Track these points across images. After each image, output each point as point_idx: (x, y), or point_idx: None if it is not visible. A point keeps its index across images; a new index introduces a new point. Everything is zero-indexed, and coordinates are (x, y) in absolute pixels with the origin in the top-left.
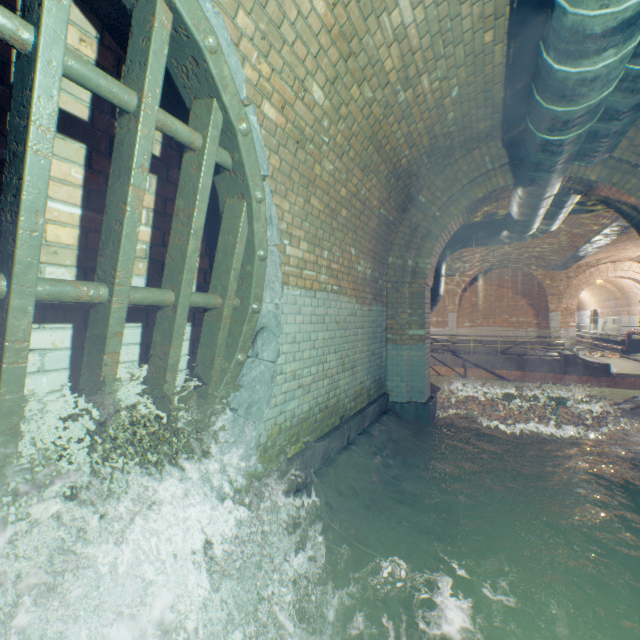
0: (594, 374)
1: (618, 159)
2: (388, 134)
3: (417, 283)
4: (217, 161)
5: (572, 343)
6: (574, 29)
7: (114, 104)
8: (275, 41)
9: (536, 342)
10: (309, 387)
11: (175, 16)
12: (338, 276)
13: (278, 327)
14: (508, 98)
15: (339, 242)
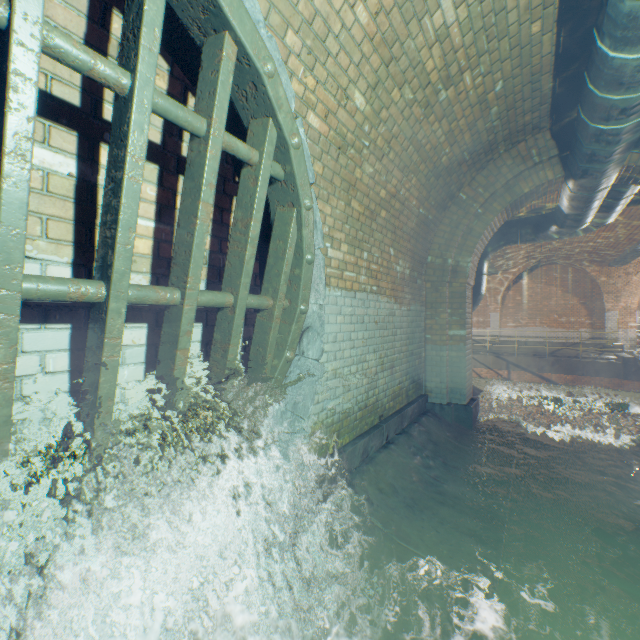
0: None
1: None
2: (428, 133)
3: (457, 282)
4: (271, 174)
5: (632, 345)
6: (632, 15)
7: (188, 131)
8: (320, 55)
9: (589, 344)
10: (349, 385)
11: (239, 48)
12: (377, 277)
13: (322, 327)
14: (557, 88)
15: (378, 243)
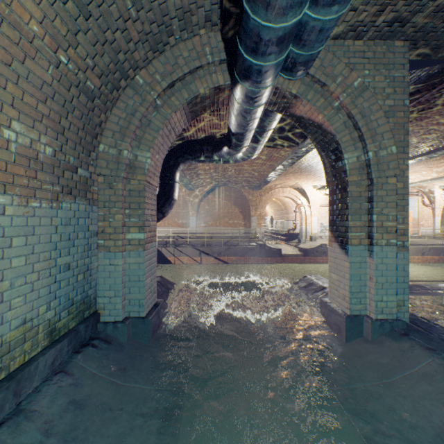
0: (274, 255)
1: (313, 77)
2: None
3: (136, 179)
4: None
5: (263, 236)
6: None
7: None
8: None
9: (244, 236)
10: None
11: None
12: None
13: None
14: None
15: None
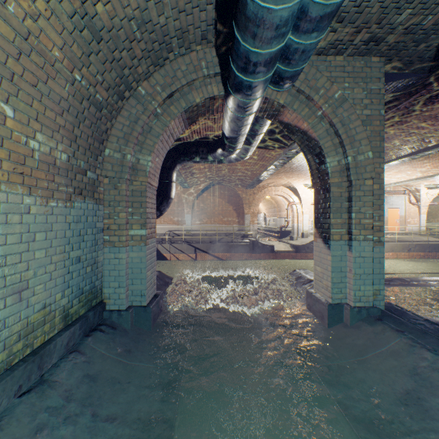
0: (267, 252)
1: (298, 89)
2: None
3: (138, 180)
4: None
5: (256, 233)
6: None
7: None
8: None
9: (238, 233)
10: None
11: None
12: None
13: None
14: None
15: None
